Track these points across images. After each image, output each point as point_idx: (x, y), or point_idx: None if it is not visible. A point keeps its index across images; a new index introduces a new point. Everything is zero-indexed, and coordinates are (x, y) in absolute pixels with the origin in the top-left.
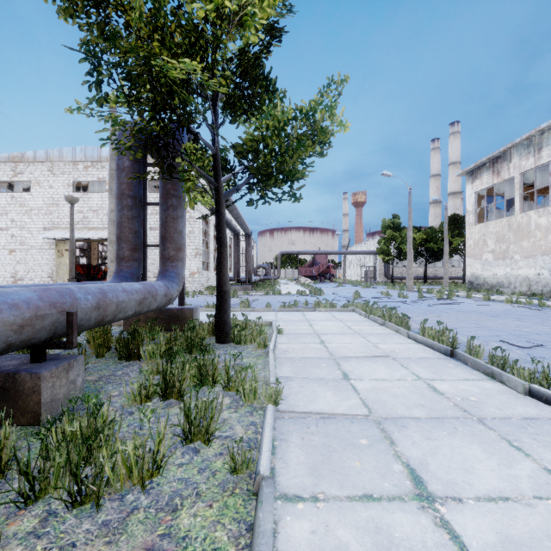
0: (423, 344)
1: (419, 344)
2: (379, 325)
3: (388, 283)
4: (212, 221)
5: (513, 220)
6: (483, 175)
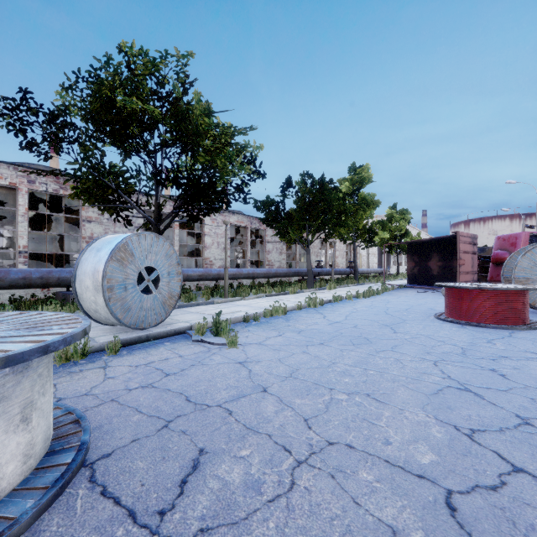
0: None
1: None
2: None
3: None
4: None
5: None
6: None
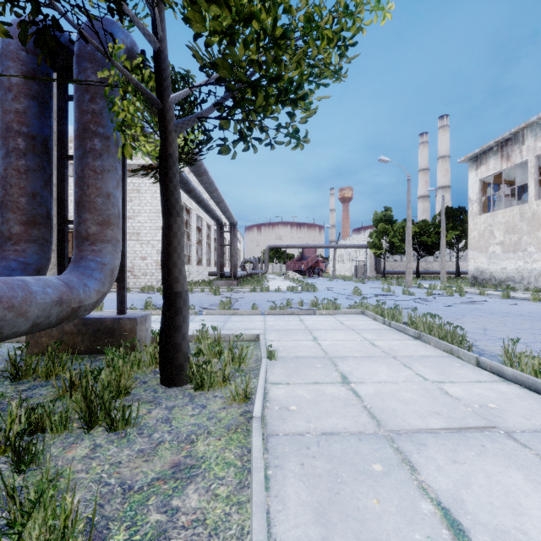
0: (520, 385)
1: (513, 385)
2: (411, 337)
3: (380, 278)
4: (194, 211)
5: (526, 209)
6: (489, 160)
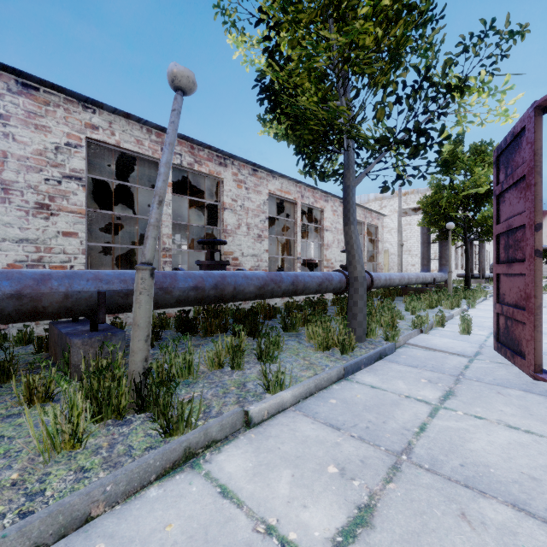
0: None
1: None
2: None
3: None
4: None
5: None
6: None
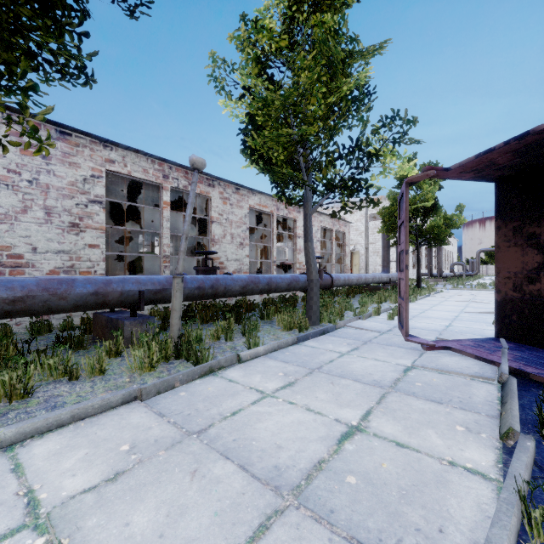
0: None
1: None
2: None
3: None
4: None
5: None
6: None
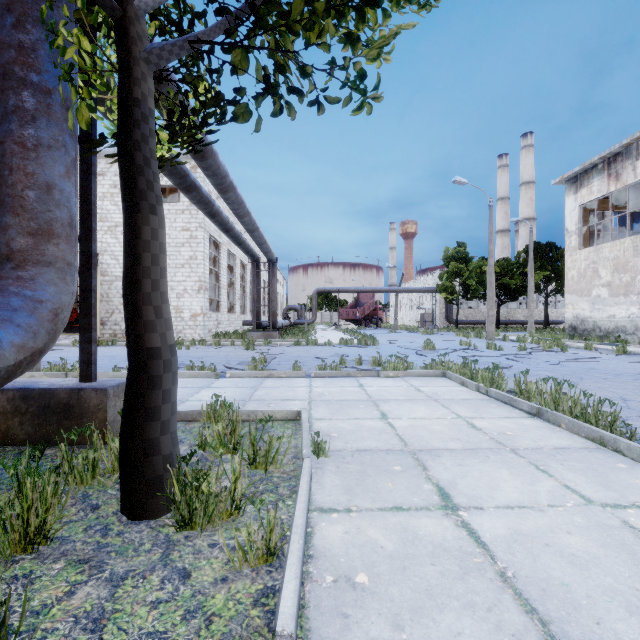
0: None
1: None
2: (525, 413)
3: (453, 329)
4: (224, 246)
5: None
6: (593, 181)
